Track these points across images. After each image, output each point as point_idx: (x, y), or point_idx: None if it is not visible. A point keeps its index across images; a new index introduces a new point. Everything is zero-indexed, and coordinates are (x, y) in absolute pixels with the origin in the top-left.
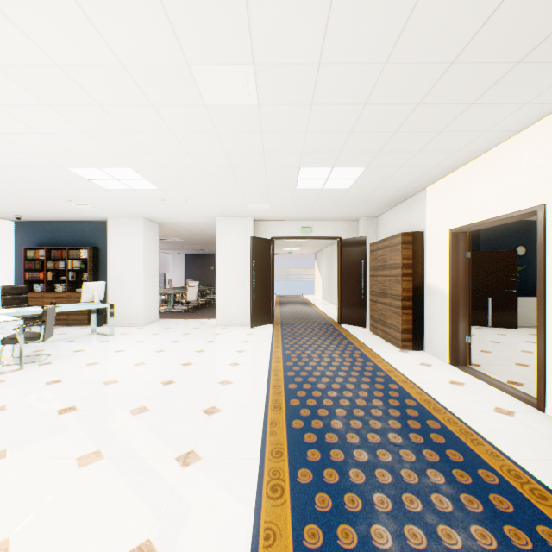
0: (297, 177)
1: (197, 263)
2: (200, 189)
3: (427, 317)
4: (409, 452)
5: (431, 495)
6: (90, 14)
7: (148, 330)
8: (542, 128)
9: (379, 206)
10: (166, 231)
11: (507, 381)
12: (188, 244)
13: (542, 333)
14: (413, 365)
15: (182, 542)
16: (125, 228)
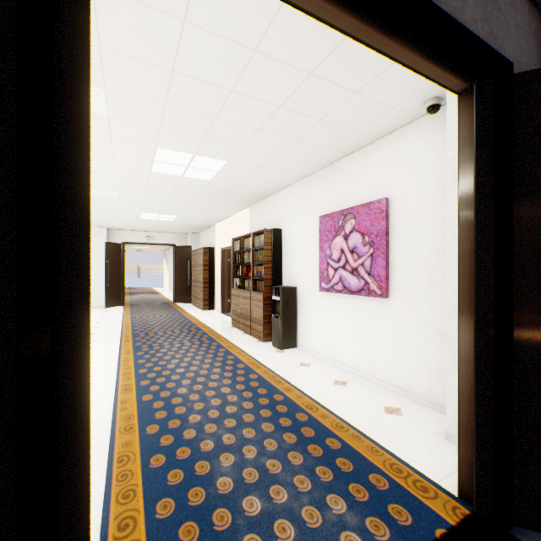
0: (140, 215)
1: None
2: None
3: (216, 292)
4: (179, 331)
5: (180, 336)
6: None
7: None
8: (239, 216)
9: (196, 229)
10: None
11: None
12: None
13: None
14: (204, 314)
15: (96, 349)
16: None
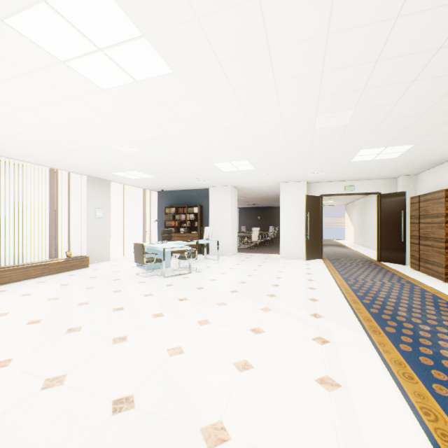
0: (354, 155)
1: (247, 214)
2: (281, 167)
3: None
4: None
5: None
6: (281, 106)
7: (236, 258)
8: None
9: (419, 167)
10: (238, 193)
11: None
12: (246, 201)
13: None
14: None
15: (336, 339)
16: (219, 193)
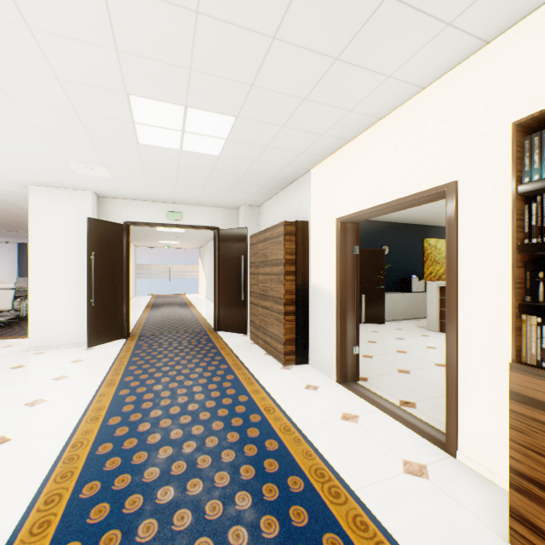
0: (131, 117)
1: None
2: None
3: (312, 324)
4: None
5: None
6: None
7: None
8: (453, 82)
9: (260, 191)
10: None
11: (400, 402)
12: (12, 228)
13: (453, 352)
14: (298, 391)
15: None
16: None
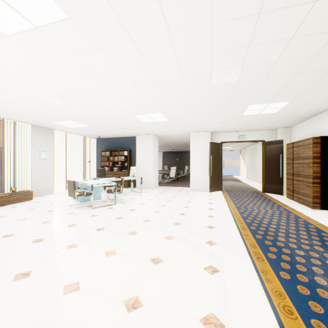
0: (245, 109)
1: (169, 157)
2: (188, 119)
3: None
4: None
5: None
6: (180, 61)
7: (156, 191)
8: None
9: (293, 121)
10: (160, 140)
11: None
12: (167, 146)
13: None
14: (322, 217)
15: (225, 267)
16: (144, 140)
